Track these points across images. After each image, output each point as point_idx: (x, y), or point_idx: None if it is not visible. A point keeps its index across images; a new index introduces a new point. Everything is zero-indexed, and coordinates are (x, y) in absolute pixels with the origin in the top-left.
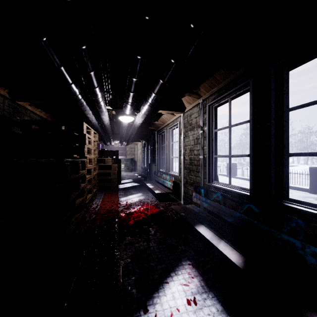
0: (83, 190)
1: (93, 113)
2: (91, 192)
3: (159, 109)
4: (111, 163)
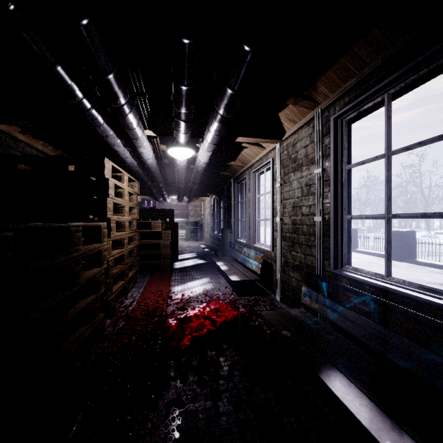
0: (97, 280)
1: (125, 145)
2: (124, 278)
3: (238, 134)
4: (160, 228)
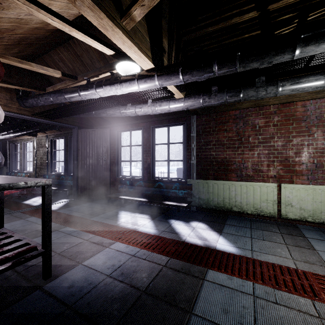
0: None
1: None
2: None
3: None
4: None
